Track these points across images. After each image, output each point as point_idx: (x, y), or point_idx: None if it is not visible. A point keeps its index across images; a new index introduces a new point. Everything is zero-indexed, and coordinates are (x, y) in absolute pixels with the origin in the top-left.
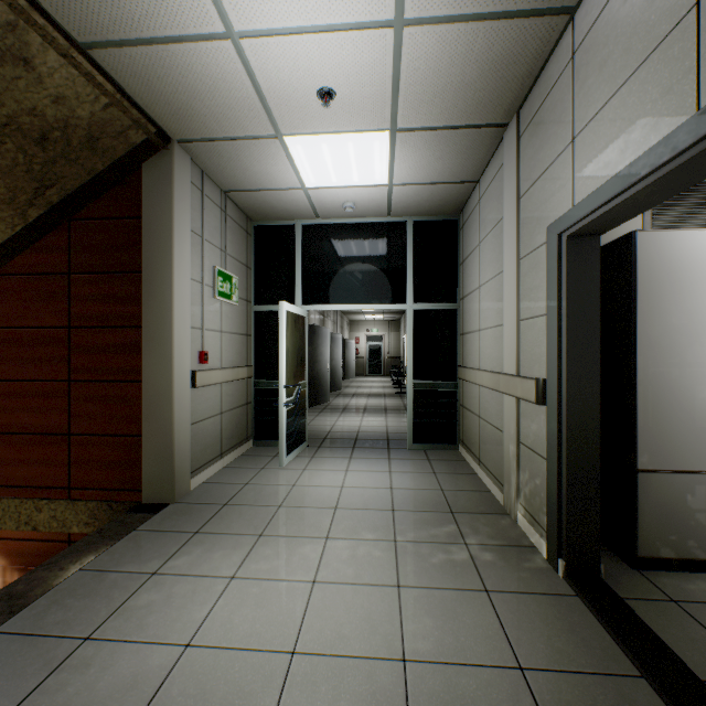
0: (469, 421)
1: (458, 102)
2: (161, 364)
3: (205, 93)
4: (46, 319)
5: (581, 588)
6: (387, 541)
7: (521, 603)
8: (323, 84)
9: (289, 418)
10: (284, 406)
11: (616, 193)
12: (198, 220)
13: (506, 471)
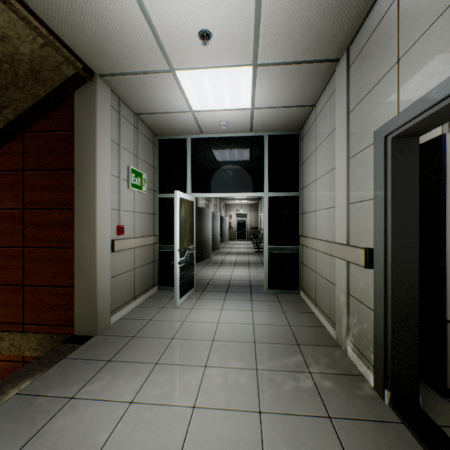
0: (307, 275)
1: (303, 41)
2: (88, 235)
3: (115, 35)
4: (7, 203)
5: (406, 416)
6: (251, 369)
7: (358, 431)
8: (202, 26)
9: (182, 272)
10: (177, 264)
11: (444, 96)
12: (116, 133)
13: (338, 314)
